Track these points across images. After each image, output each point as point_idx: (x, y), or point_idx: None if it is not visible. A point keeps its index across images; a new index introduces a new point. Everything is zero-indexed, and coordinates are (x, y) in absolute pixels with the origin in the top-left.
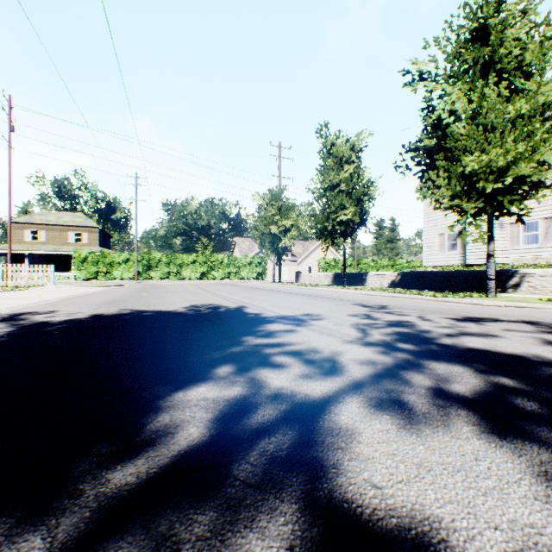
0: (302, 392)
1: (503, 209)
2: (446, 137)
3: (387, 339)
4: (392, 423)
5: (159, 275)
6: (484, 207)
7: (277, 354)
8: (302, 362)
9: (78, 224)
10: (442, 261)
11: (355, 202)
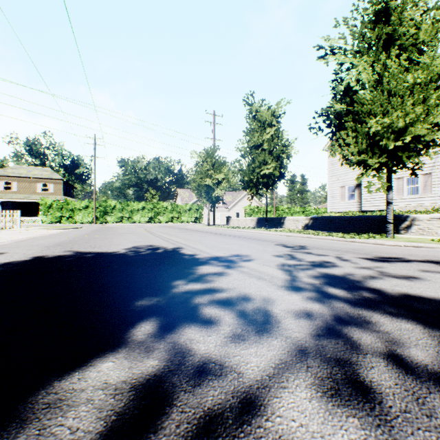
0: (234, 369)
1: (400, 164)
2: (352, 104)
3: (316, 283)
4: (367, 437)
5: (113, 219)
6: (385, 162)
7: (206, 305)
8: (233, 316)
9: (45, 177)
10: (343, 208)
11: (276, 159)
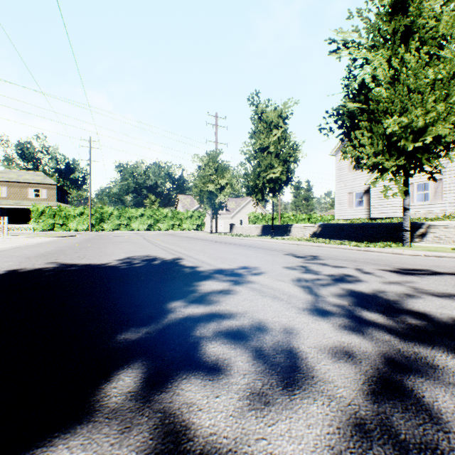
0: None
1: (417, 167)
2: (366, 102)
3: (344, 303)
4: None
5: (110, 227)
6: (403, 164)
7: (211, 339)
8: (248, 358)
9: (37, 182)
10: (351, 215)
11: (282, 162)
